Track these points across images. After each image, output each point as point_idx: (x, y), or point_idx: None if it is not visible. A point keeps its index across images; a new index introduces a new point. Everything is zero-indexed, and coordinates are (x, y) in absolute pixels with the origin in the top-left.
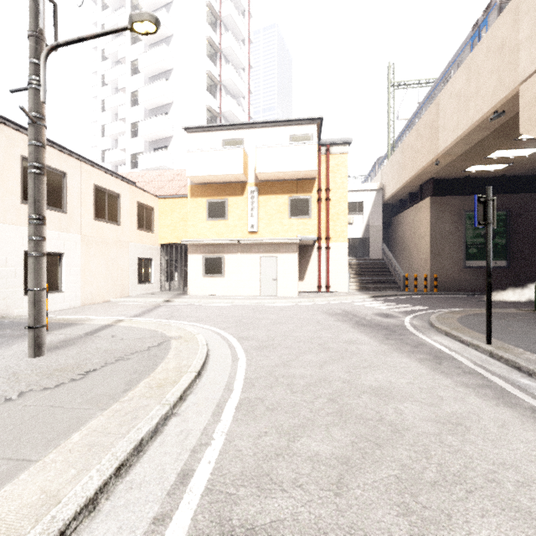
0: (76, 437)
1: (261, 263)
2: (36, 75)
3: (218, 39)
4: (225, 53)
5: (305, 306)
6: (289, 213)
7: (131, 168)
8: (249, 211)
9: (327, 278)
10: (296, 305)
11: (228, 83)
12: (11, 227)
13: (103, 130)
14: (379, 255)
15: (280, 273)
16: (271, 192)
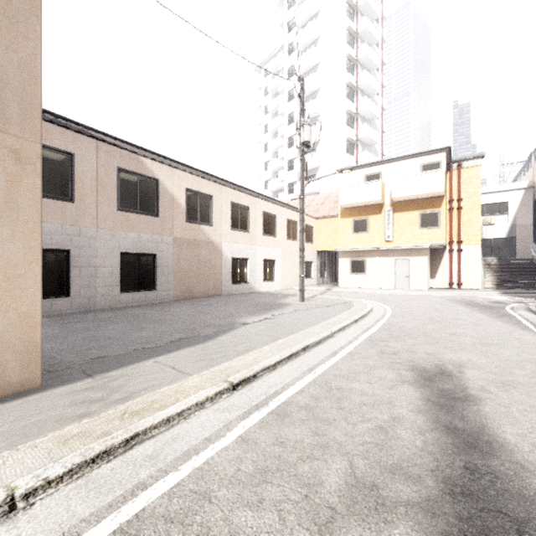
0: (344, 313)
1: (396, 264)
2: (302, 194)
3: (355, 79)
4: (361, 87)
5: (431, 296)
6: (419, 225)
7: (288, 194)
8: (386, 225)
9: (458, 277)
10: (425, 295)
11: (363, 112)
12: (259, 248)
13: (265, 166)
14: (529, 255)
15: (411, 272)
16: (404, 209)
